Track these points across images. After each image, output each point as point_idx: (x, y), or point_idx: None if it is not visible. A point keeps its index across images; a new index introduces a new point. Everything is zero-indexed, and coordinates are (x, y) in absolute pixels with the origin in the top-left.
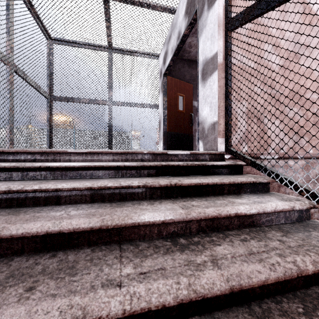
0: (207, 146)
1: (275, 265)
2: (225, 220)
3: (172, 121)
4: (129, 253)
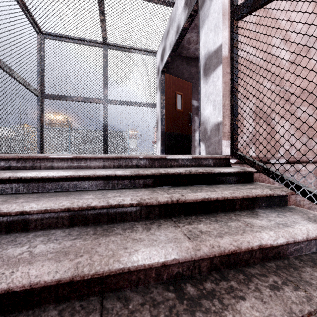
0: (210, 149)
1: None
2: (244, 253)
3: (170, 120)
4: None
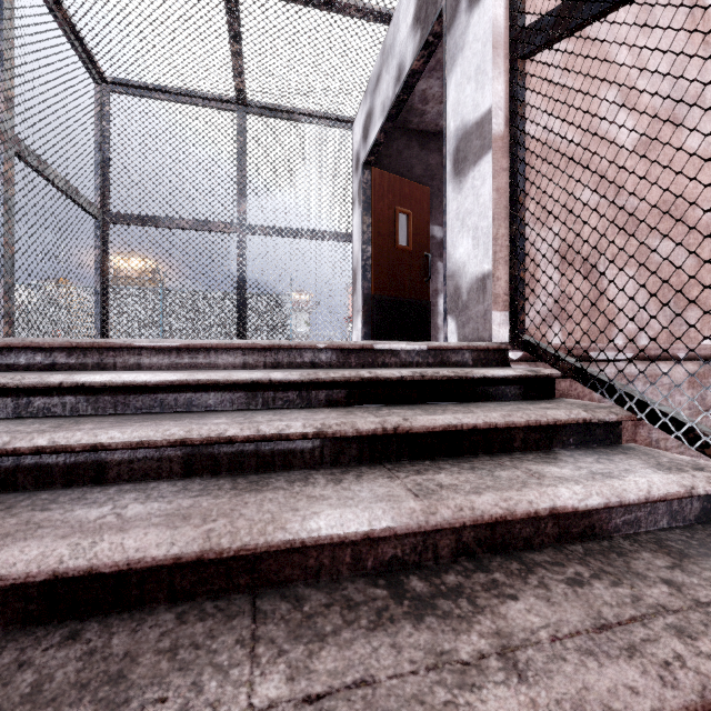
0: (467, 331)
1: (674, 668)
2: (523, 525)
3: (384, 271)
4: (276, 628)
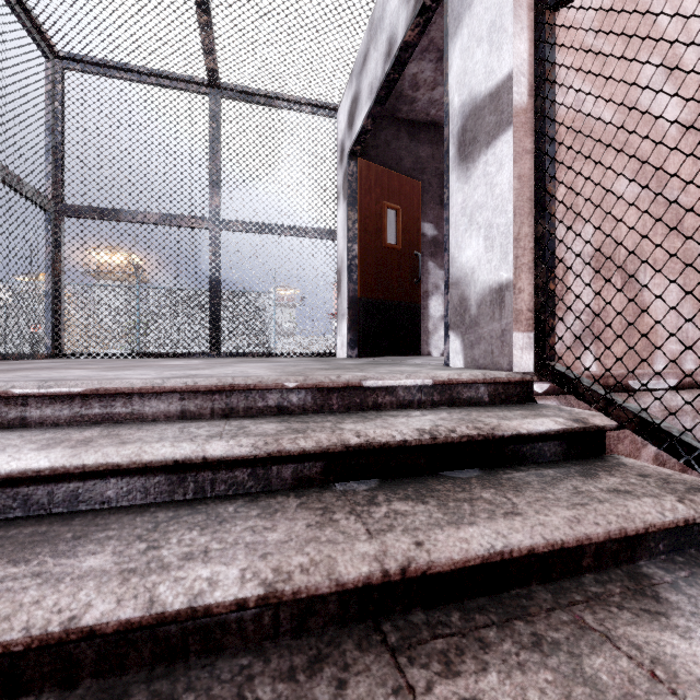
0: (477, 353)
1: None
2: None
3: (371, 271)
4: None
